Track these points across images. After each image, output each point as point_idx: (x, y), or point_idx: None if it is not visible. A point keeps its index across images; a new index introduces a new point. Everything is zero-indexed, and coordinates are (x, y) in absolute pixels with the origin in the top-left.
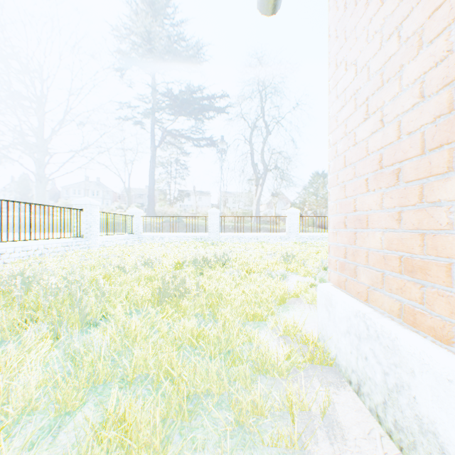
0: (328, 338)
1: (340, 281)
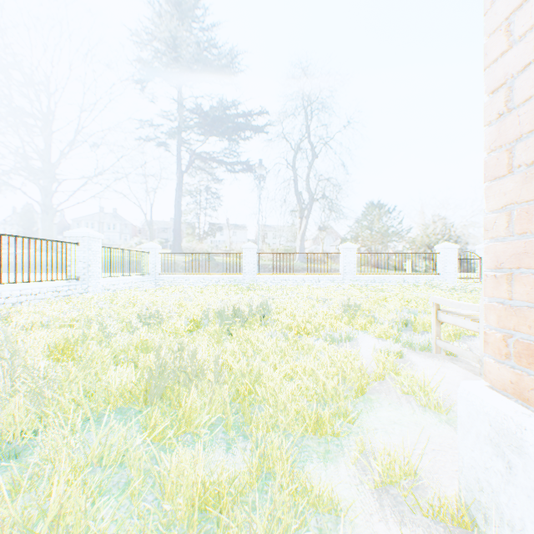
0: (503, 521)
1: (528, 387)
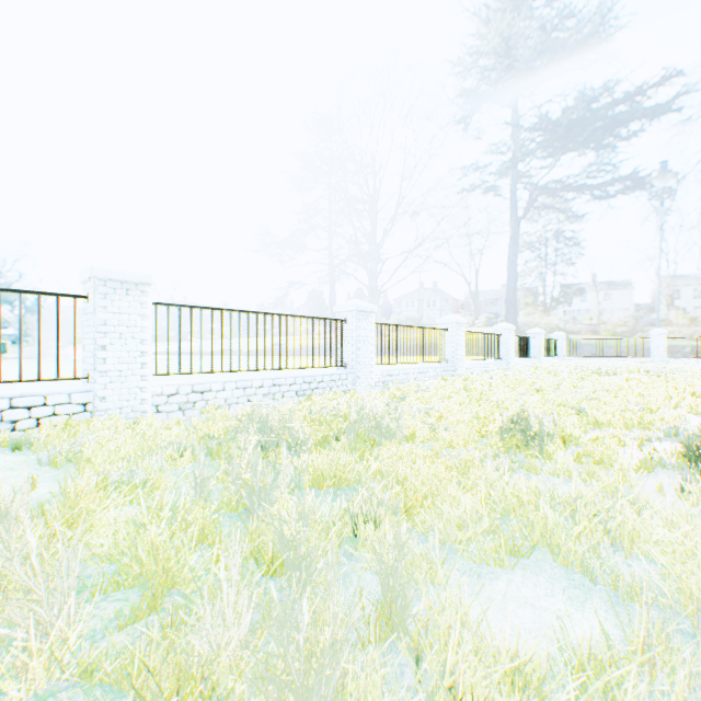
0: None
1: None
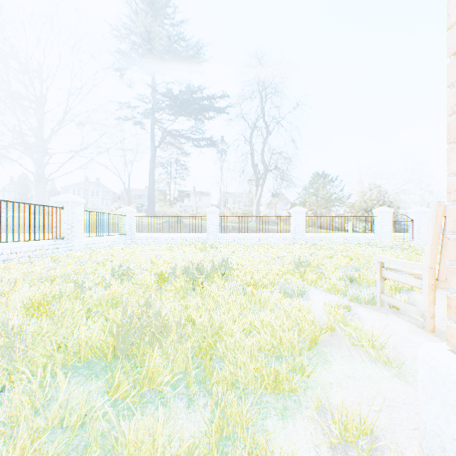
0: None
1: None
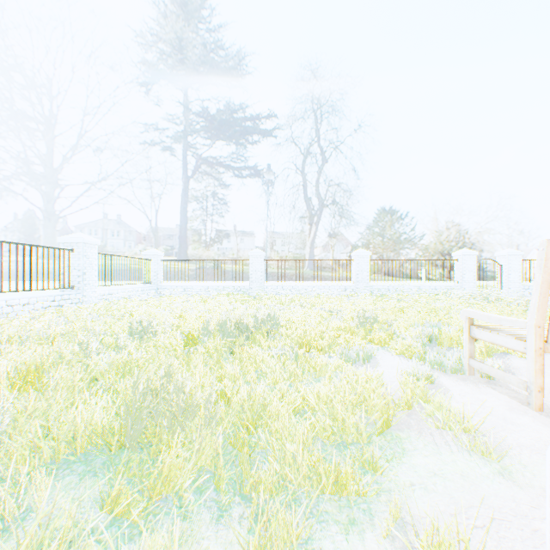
0: None
1: None
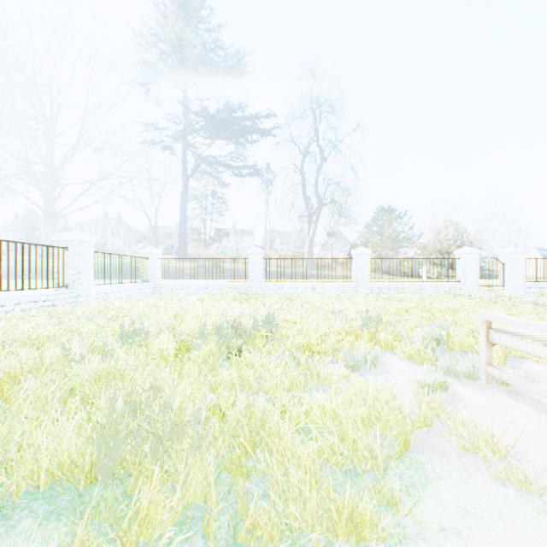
0: None
1: None
